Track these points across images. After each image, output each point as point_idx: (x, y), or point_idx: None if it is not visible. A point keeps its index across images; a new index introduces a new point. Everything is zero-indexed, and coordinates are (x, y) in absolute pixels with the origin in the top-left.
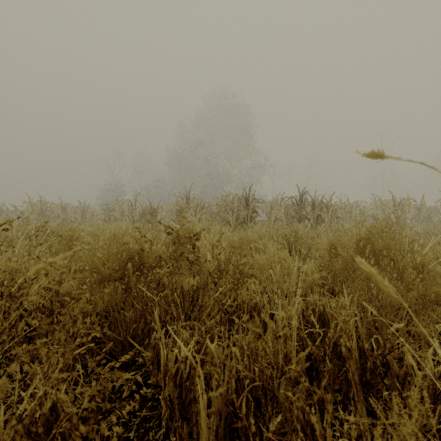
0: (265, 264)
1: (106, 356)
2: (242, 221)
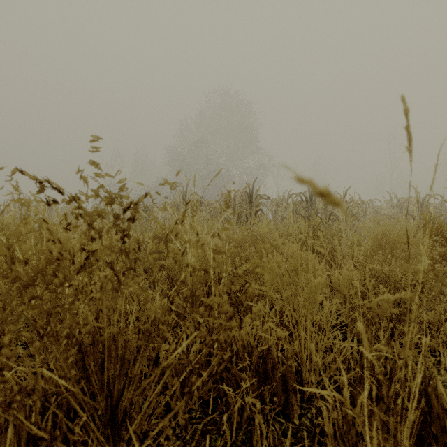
0: (285, 274)
1: None
2: (244, 220)
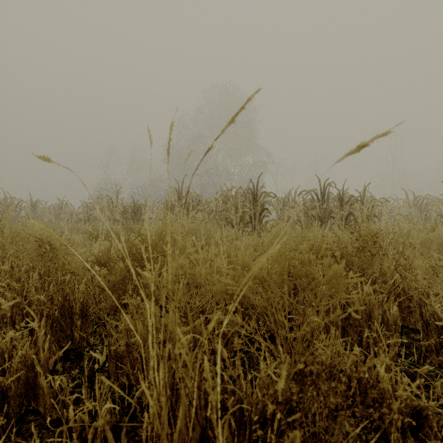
0: None
1: None
2: (248, 221)
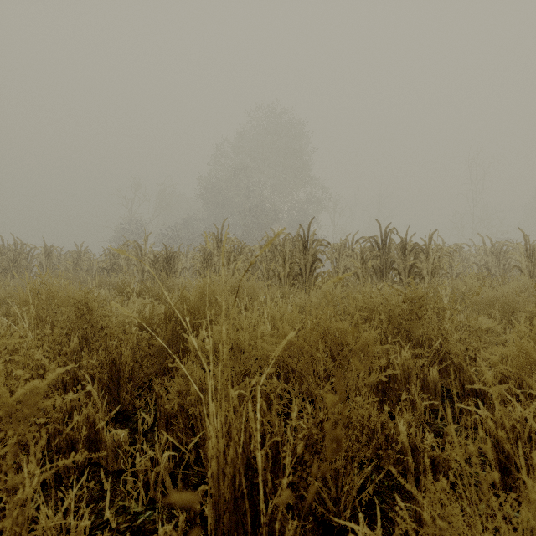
0: None
1: None
2: (297, 273)
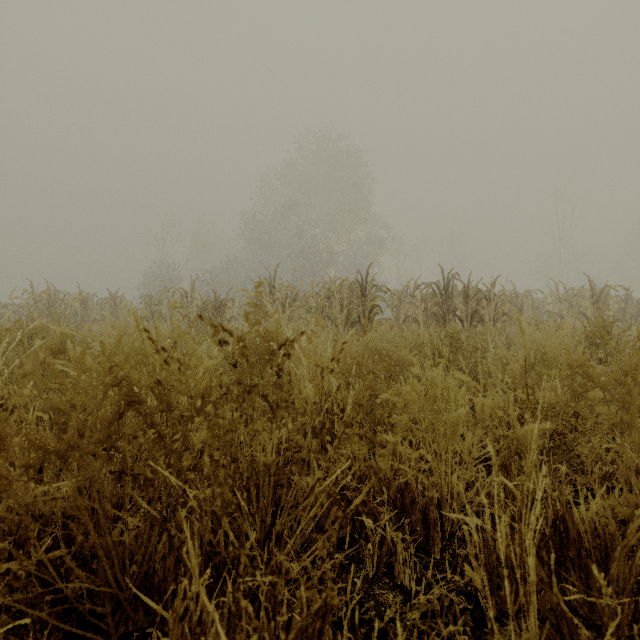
0: (424, 402)
1: (74, 630)
2: (355, 320)
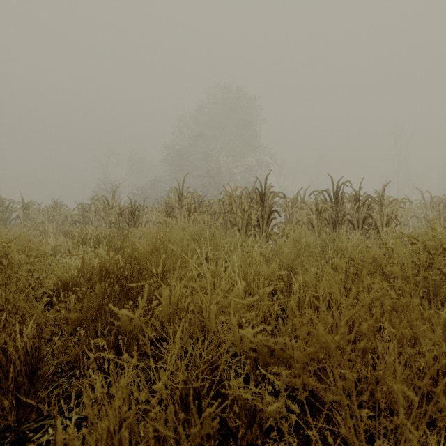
0: None
1: None
2: (254, 224)
